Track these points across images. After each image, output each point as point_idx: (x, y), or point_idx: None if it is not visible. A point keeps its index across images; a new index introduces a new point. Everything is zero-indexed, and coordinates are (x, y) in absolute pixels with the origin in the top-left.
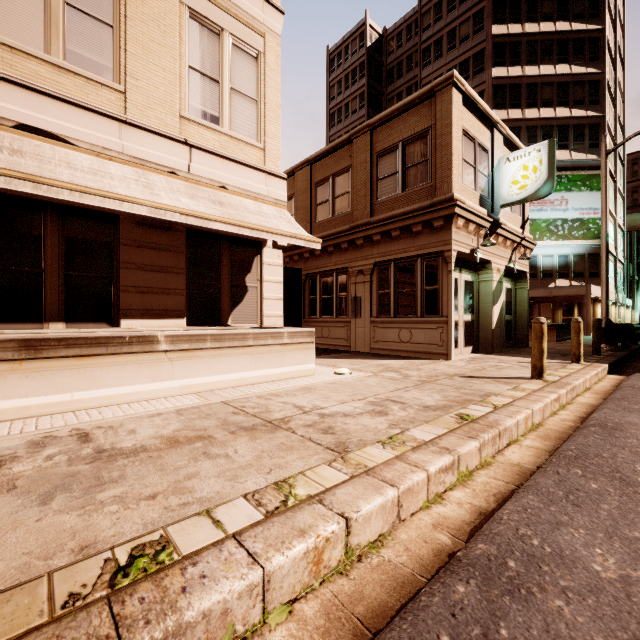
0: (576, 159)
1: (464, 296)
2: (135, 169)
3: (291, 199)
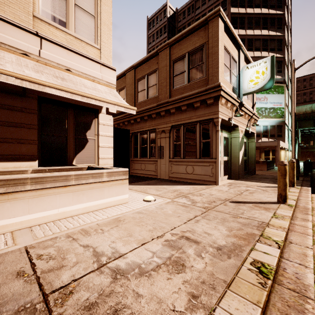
0: None
1: (223, 146)
2: None
3: (123, 89)
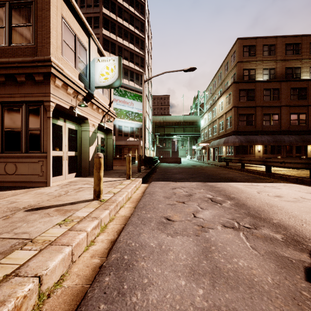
0: (136, 87)
1: (68, 139)
2: None
3: None
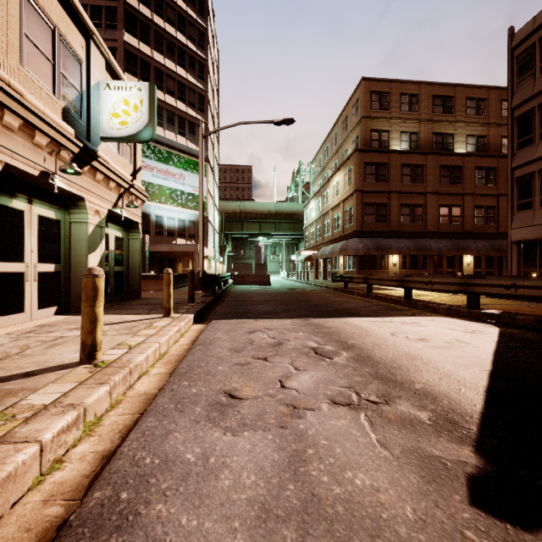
0: (190, 147)
1: (40, 238)
2: None
3: None
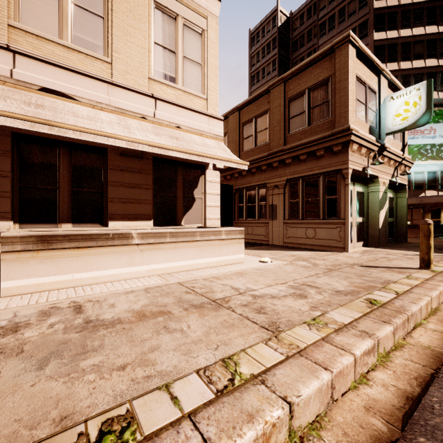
0: (442, 98)
1: (357, 203)
2: (118, 116)
3: (225, 136)
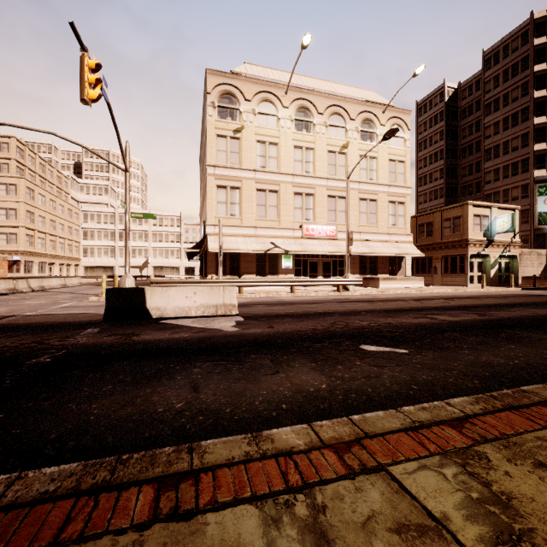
0: None
1: (477, 267)
2: (381, 243)
3: None
